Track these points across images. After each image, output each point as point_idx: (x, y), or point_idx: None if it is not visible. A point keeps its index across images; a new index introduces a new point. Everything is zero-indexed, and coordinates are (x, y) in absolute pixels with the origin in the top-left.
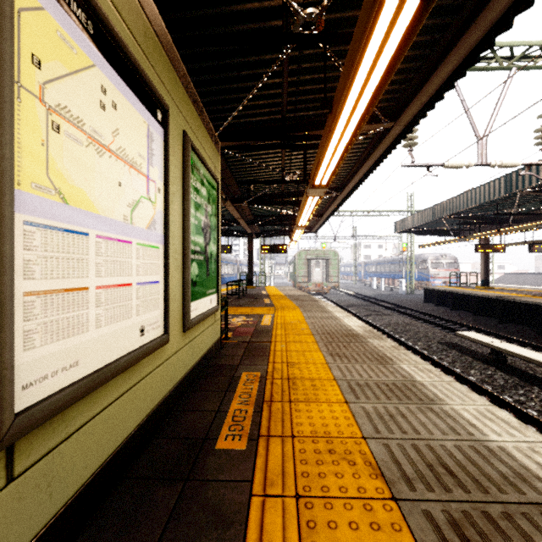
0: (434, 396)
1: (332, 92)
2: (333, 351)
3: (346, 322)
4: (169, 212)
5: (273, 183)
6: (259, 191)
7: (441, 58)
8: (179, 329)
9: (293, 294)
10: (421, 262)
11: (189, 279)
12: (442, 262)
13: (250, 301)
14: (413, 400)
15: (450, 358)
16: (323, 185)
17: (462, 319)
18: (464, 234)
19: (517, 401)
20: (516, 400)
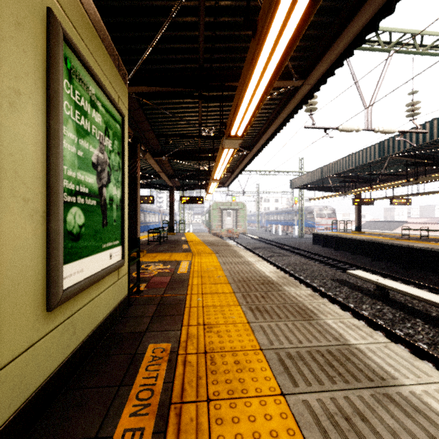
0: (381, 371)
1: (248, 42)
2: (252, 303)
3: (259, 267)
4: (5, 120)
5: (190, 137)
6: (178, 147)
7: (355, 10)
8: (39, 309)
9: (209, 239)
10: (308, 212)
11: (59, 230)
12: (324, 213)
13: (169, 246)
14: (362, 381)
15: (344, 294)
16: (239, 135)
17: (344, 258)
18: (342, 190)
19: (407, 335)
20: (406, 333)
